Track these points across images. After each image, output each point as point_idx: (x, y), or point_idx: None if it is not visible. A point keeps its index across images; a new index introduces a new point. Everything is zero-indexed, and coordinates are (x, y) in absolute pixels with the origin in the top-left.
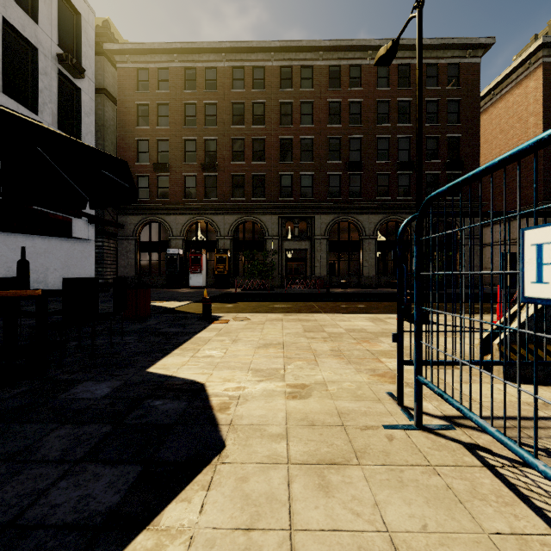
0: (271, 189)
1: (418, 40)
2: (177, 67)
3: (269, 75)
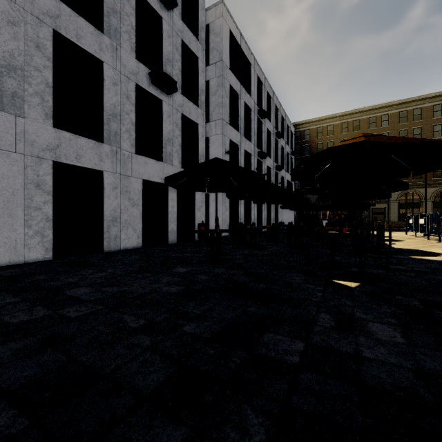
0: None
1: None
2: (313, 128)
3: (362, 123)
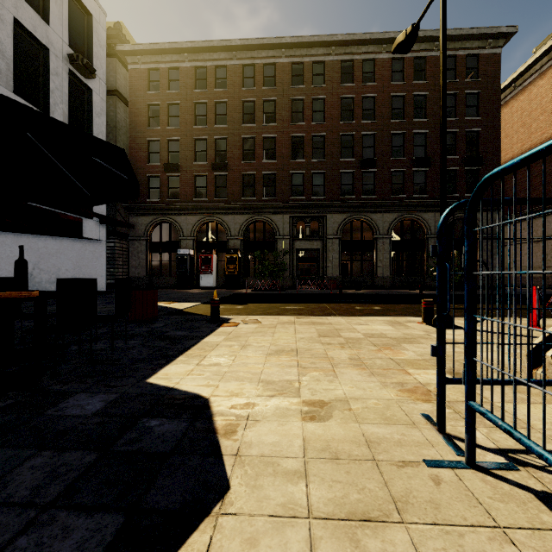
0: (282, 188)
1: (442, 20)
2: (188, 67)
3: (279, 72)
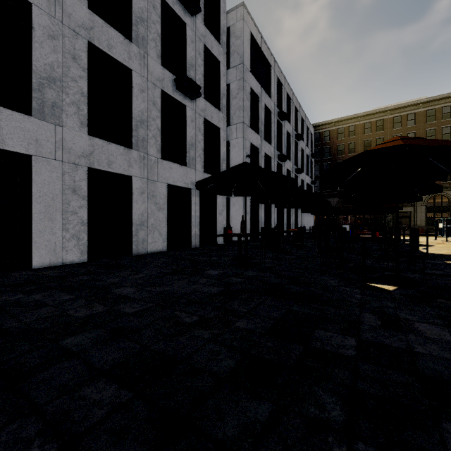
0: None
1: None
2: (334, 129)
3: (386, 123)
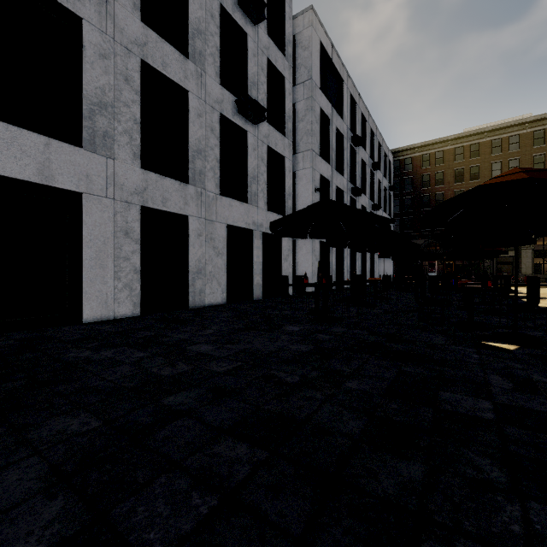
0: None
1: None
2: (417, 155)
3: (482, 147)
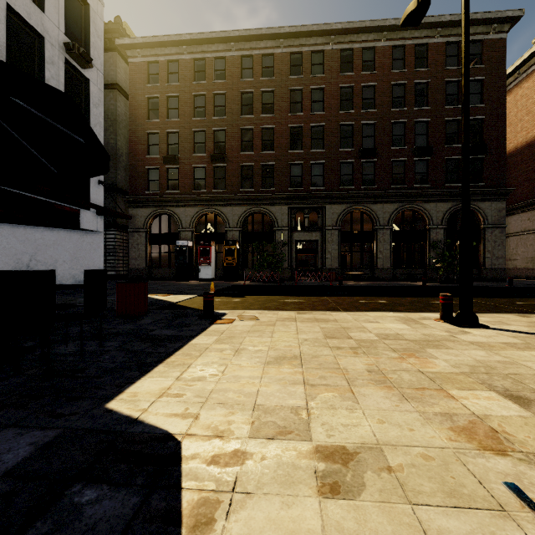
0: (281, 179)
1: None
2: (187, 59)
3: (278, 62)
